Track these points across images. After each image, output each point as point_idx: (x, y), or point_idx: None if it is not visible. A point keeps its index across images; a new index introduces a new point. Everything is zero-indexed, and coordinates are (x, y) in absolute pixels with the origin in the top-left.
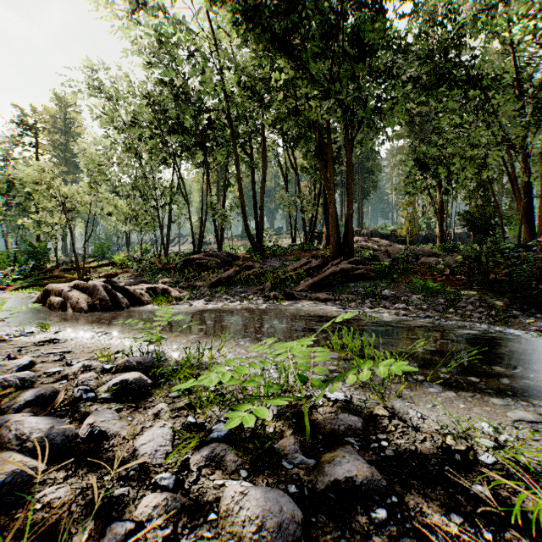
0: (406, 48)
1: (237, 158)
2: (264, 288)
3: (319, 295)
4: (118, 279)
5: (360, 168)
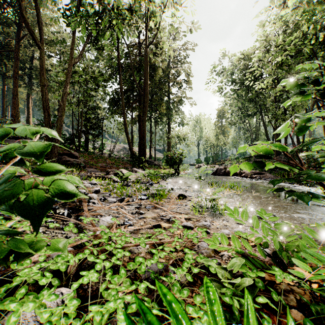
0: None
1: (262, 117)
2: None
3: None
4: (226, 164)
5: None
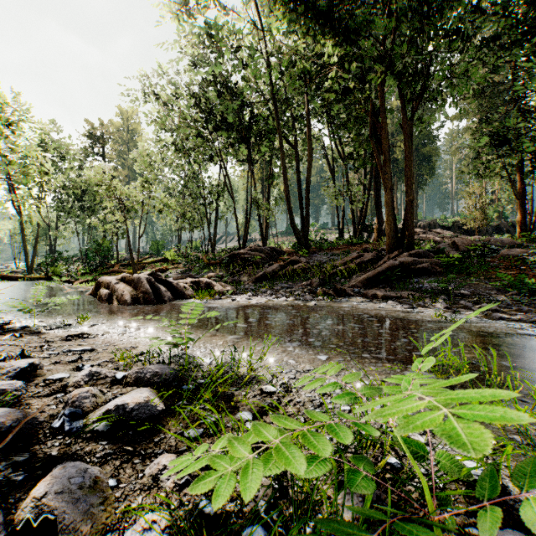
0: (478, 4)
1: (282, 149)
2: (311, 283)
3: (377, 292)
4: (169, 273)
5: (415, 155)
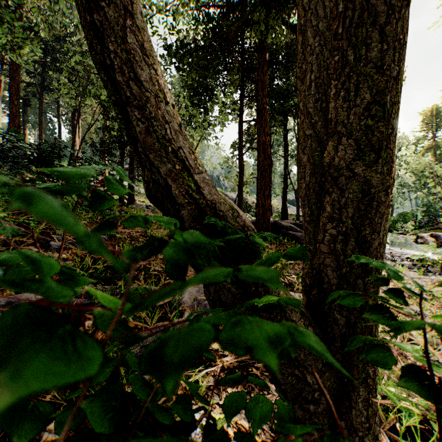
0: None
1: None
2: None
3: None
4: None
5: None
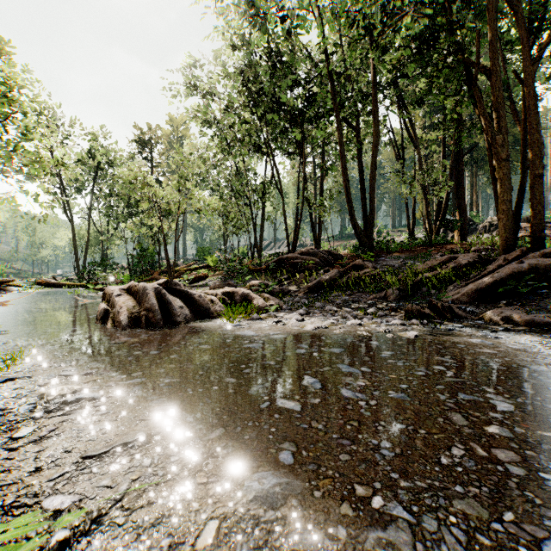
0: None
1: (340, 129)
2: (386, 296)
3: (512, 314)
4: (209, 281)
5: None
